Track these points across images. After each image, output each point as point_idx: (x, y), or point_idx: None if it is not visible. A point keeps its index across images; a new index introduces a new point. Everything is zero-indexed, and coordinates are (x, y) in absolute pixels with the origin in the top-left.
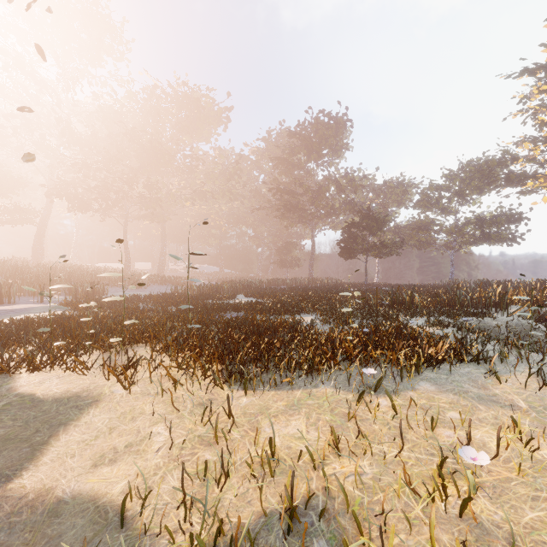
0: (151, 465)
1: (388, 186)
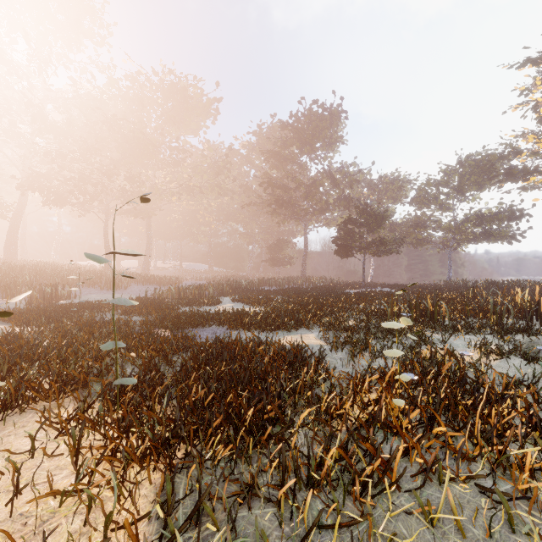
0: None
1: (383, 182)
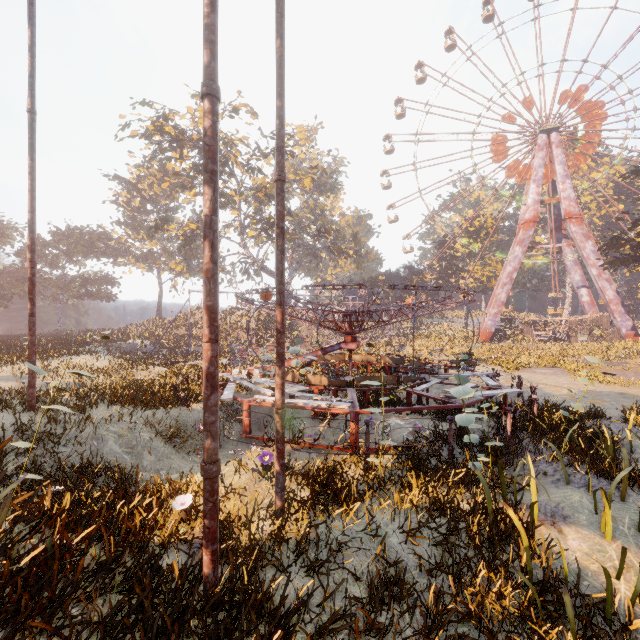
0: None
1: None
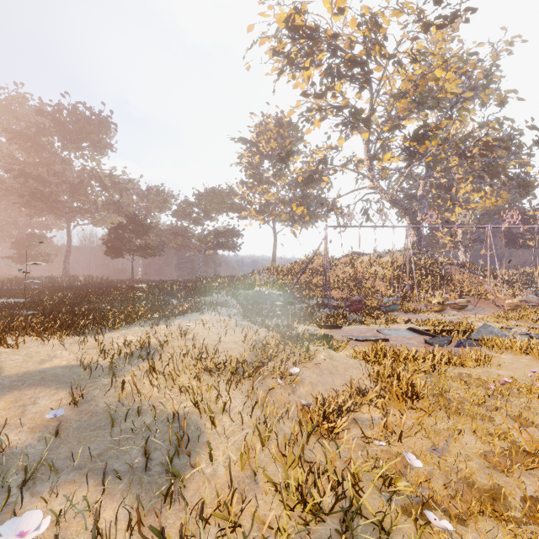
0: (72, 357)
1: (151, 192)
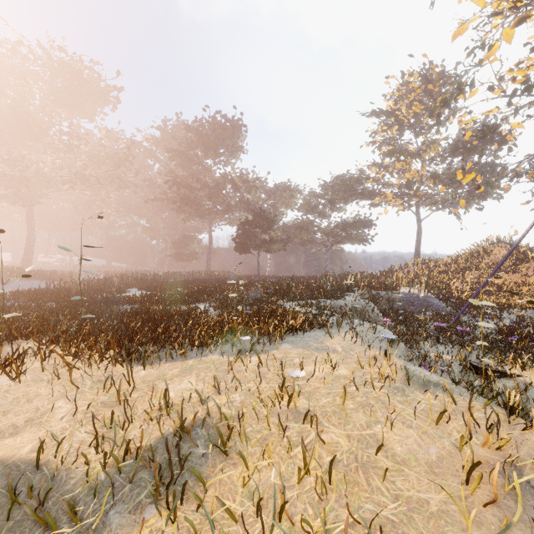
0: (57, 429)
1: (278, 190)
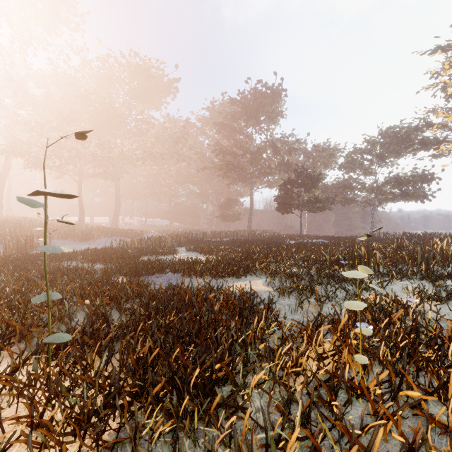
0: None
1: (316, 150)
